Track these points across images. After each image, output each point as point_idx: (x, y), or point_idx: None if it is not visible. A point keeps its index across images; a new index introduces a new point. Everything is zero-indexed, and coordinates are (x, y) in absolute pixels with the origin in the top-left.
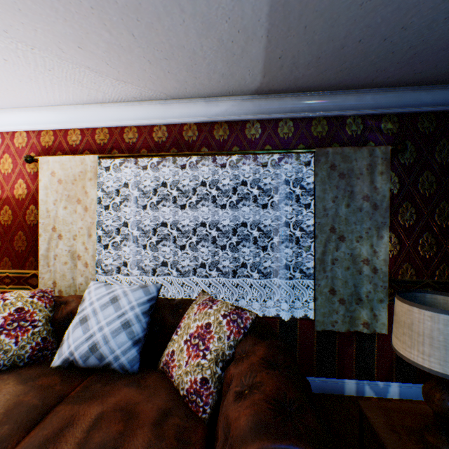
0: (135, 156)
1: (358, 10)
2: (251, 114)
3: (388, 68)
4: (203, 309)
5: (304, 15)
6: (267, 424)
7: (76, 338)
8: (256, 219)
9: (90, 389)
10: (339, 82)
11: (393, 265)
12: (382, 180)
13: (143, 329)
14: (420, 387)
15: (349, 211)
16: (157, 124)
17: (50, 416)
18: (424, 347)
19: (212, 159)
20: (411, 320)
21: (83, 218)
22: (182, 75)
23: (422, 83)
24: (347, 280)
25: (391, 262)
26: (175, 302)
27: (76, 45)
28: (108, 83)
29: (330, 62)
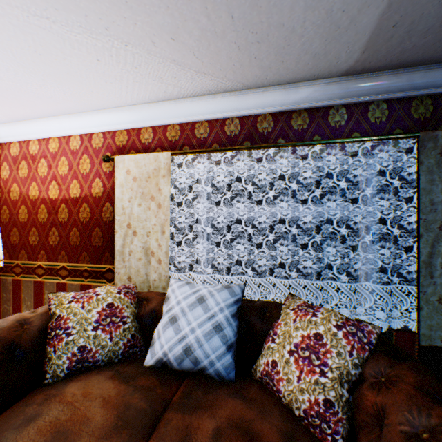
0: (208, 151)
1: None
2: (336, 99)
3: None
4: (303, 316)
5: None
6: None
7: (168, 338)
8: (339, 216)
9: (192, 396)
10: None
11: None
12: None
13: (234, 333)
14: None
15: None
16: (229, 117)
17: (163, 424)
18: None
19: (289, 151)
20: None
21: (156, 215)
22: (268, 60)
23: None
24: None
25: None
26: (257, 304)
27: (169, 36)
28: (188, 76)
29: None
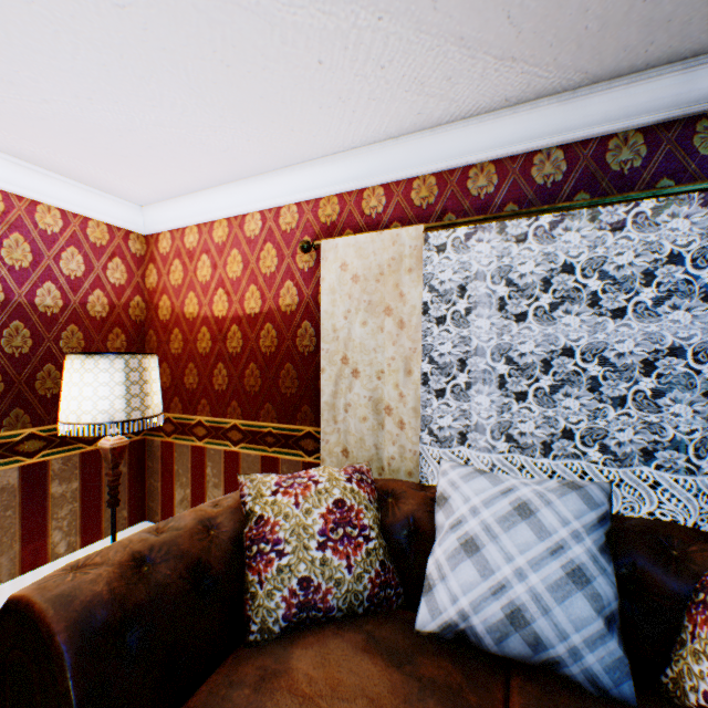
0: (499, 216)
1: None
2: None
3: None
4: None
5: None
6: None
7: (465, 584)
8: None
9: None
10: None
11: None
12: None
13: (615, 591)
14: None
15: None
16: (541, 148)
17: None
18: None
19: (686, 202)
20: None
21: (394, 341)
22: None
23: None
24: None
25: None
26: (634, 525)
27: None
28: (475, 71)
29: None
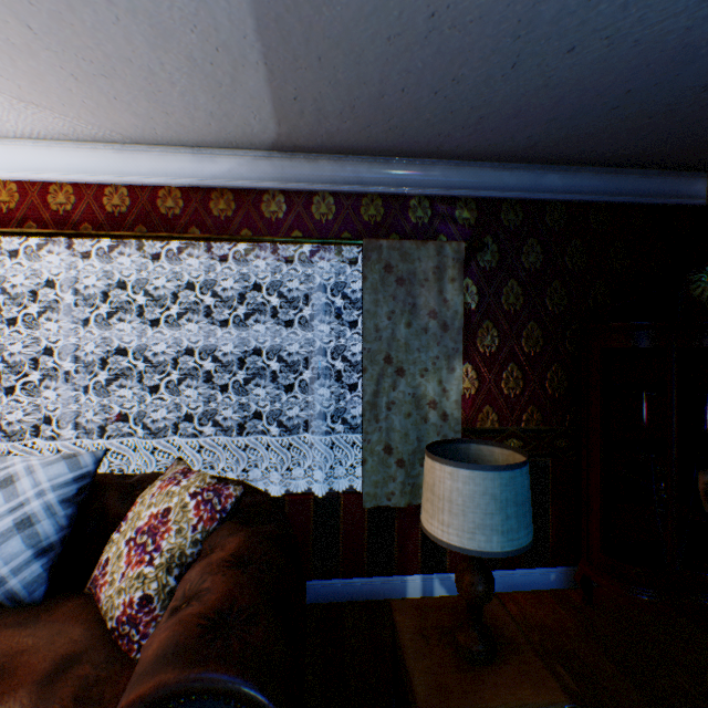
0: (67, 234)
1: (388, 46)
2: (270, 181)
3: (453, 133)
4: (165, 486)
5: (312, 41)
6: (185, 647)
7: None
8: (281, 344)
9: None
10: (394, 145)
11: (471, 409)
12: (454, 290)
13: (59, 528)
14: (504, 574)
15: (410, 333)
16: (111, 183)
17: None
18: (444, 515)
19: (207, 247)
20: (434, 480)
21: None
22: (141, 106)
23: (503, 160)
24: (408, 432)
25: (469, 404)
26: (134, 479)
27: None
28: (4, 103)
29: (372, 115)
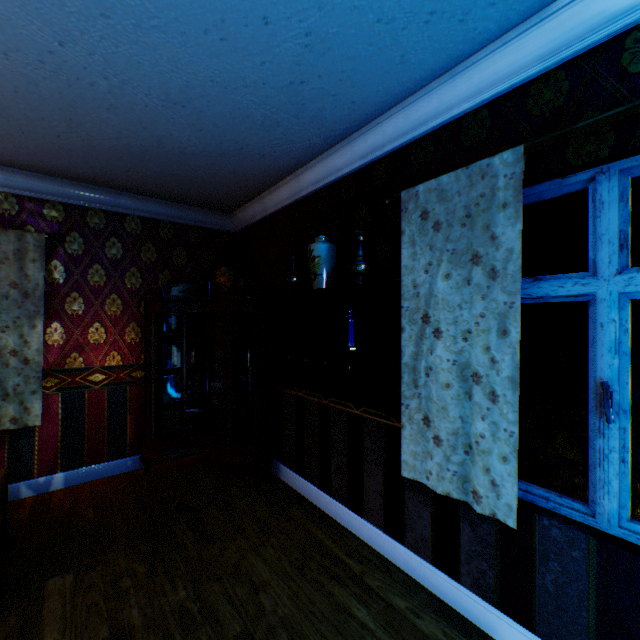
0: None
1: None
2: None
3: (16, 157)
4: None
5: None
6: None
7: None
8: None
9: None
10: None
11: (60, 355)
12: (37, 268)
13: None
14: (90, 469)
15: None
16: None
17: None
18: None
19: None
20: None
21: None
22: None
23: (81, 181)
24: None
25: (58, 351)
26: None
27: None
28: None
29: None
